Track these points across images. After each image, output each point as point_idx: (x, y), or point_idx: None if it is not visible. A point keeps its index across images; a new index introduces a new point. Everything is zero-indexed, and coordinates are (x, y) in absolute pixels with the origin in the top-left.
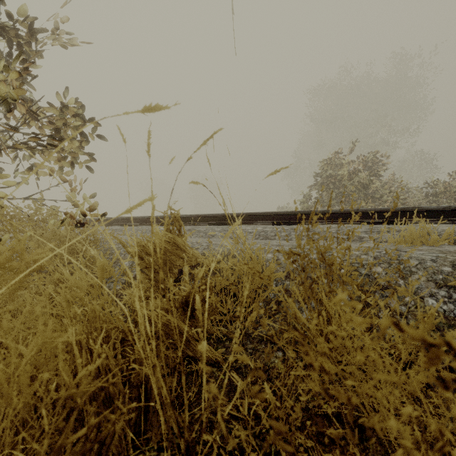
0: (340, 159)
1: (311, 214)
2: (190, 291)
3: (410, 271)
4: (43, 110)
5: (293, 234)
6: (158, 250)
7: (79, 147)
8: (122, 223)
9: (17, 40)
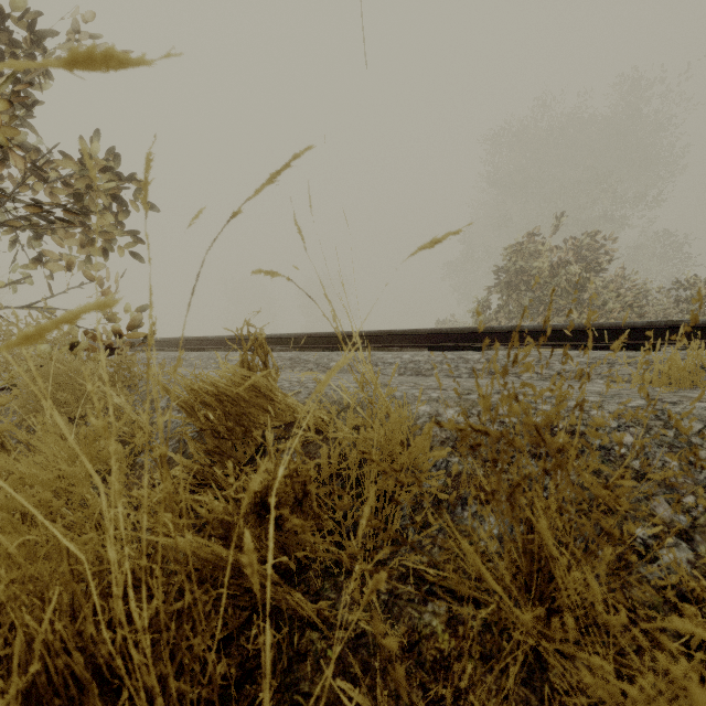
0: (537, 245)
1: (512, 339)
2: (269, 484)
3: (688, 442)
4: (55, 165)
5: (464, 366)
6: (160, 424)
7: (114, 225)
8: (188, 347)
9: (9, 50)
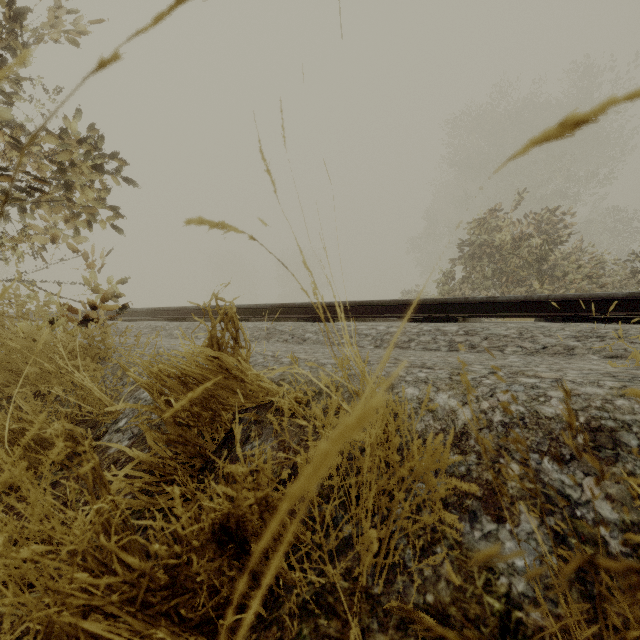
0: (500, 219)
1: None
2: (229, 512)
3: None
4: (38, 141)
5: (442, 338)
6: None
7: (96, 199)
8: (170, 316)
9: None
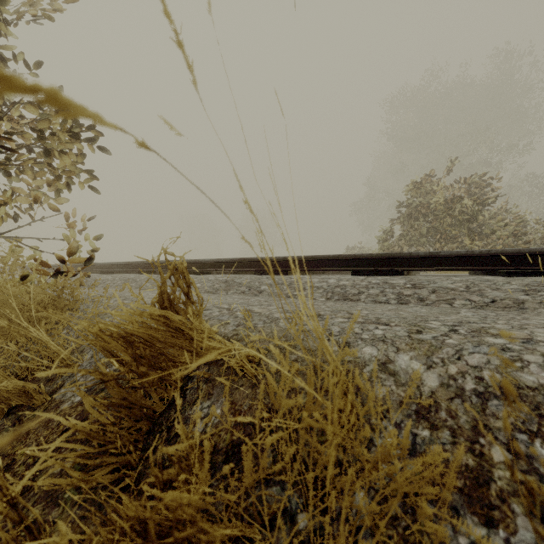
0: (434, 183)
1: None
2: (144, 542)
3: None
4: (21, 112)
5: (390, 291)
6: None
7: (74, 165)
8: (143, 269)
9: None
